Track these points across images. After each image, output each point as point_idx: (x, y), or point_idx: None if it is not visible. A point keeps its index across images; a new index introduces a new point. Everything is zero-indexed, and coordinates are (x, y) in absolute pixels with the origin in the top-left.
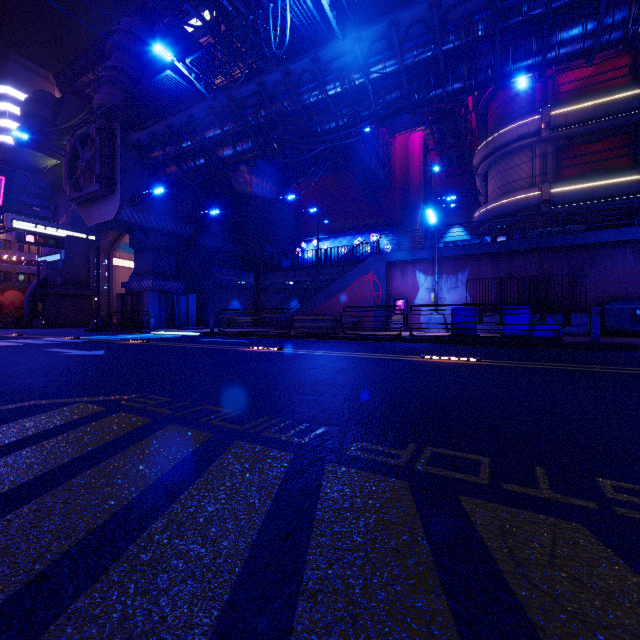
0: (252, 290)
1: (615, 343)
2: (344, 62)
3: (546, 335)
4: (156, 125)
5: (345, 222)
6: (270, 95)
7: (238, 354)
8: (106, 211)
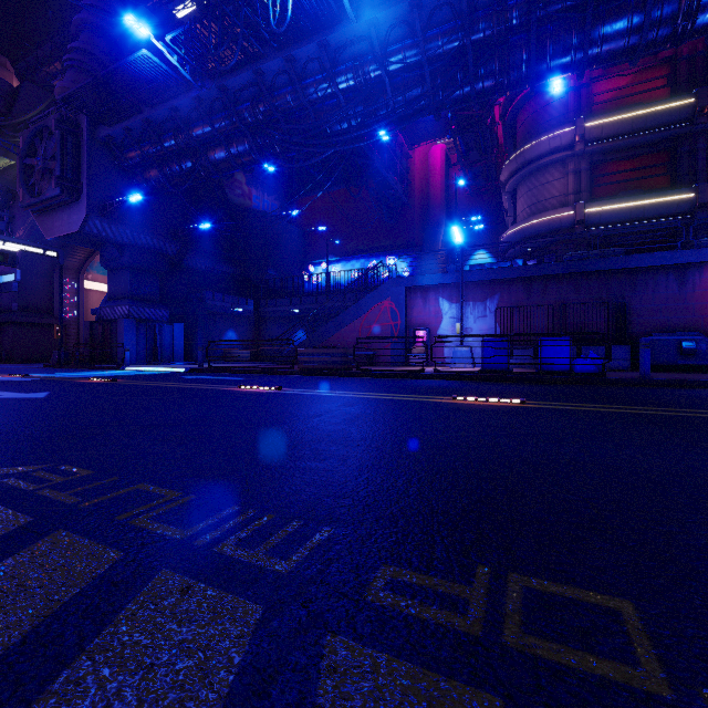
0: (251, 319)
1: (668, 379)
2: (357, 50)
3: (589, 370)
4: (131, 118)
5: (358, 243)
6: (270, 86)
7: (224, 396)
8: (69, 221)
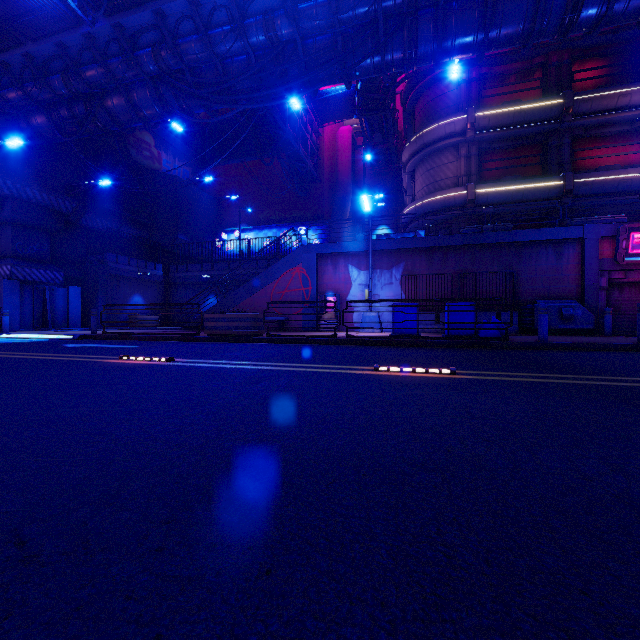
0: (160, 284)
1: (564, 343)
2: (268, 3)
3: (493, 335)
4: (8, 51)
5: (271, 213)
6: (173, 31)
7: (89, 372)
8: None
